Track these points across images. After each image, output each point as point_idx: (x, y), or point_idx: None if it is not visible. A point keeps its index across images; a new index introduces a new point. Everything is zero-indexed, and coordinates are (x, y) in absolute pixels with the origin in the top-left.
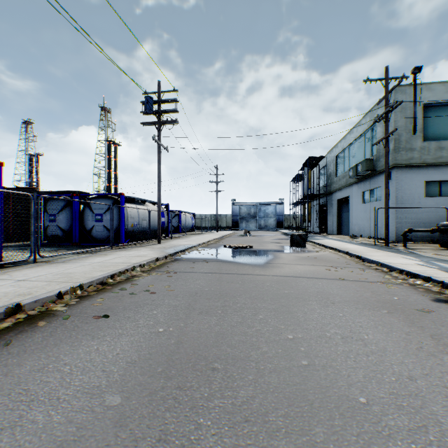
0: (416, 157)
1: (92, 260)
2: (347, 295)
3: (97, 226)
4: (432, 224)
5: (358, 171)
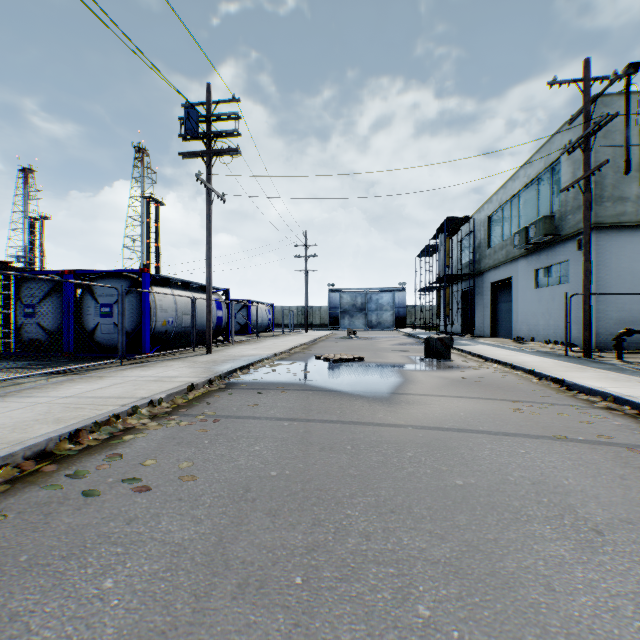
0: (629, 212)
1: (66, 389)
2: (610, 496)
3: (104, 324)
4: None
5: (530, 236)
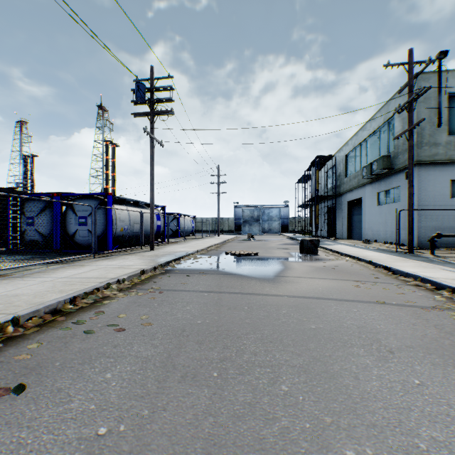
0: (441, 153)
1: (61, 273)
2: (404, 334)
3: (81, 230)
4: None
5: (373, 169)
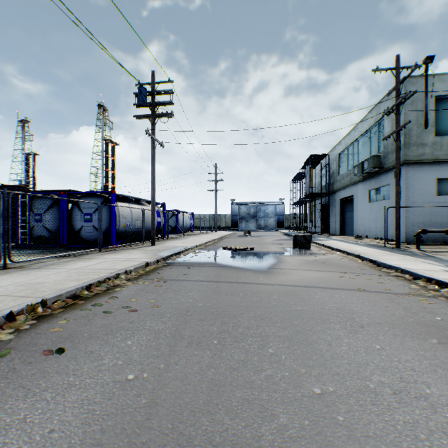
0: (427, 153)
1: (73, 265)
2: (375, 314)
3: (86, 226)
4: (445, 224)
5: (364, 168)
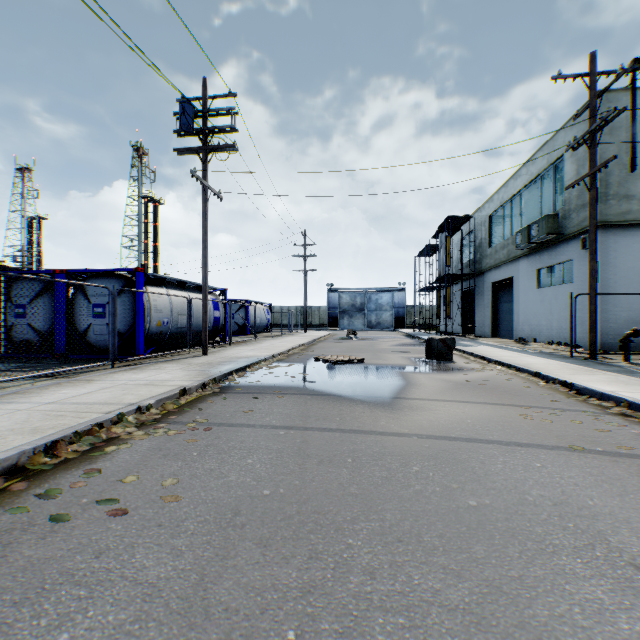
0: (635, 210)
1: (50, 394)
2: None
3: (97, 325)
4: None
5: (532, 235)
